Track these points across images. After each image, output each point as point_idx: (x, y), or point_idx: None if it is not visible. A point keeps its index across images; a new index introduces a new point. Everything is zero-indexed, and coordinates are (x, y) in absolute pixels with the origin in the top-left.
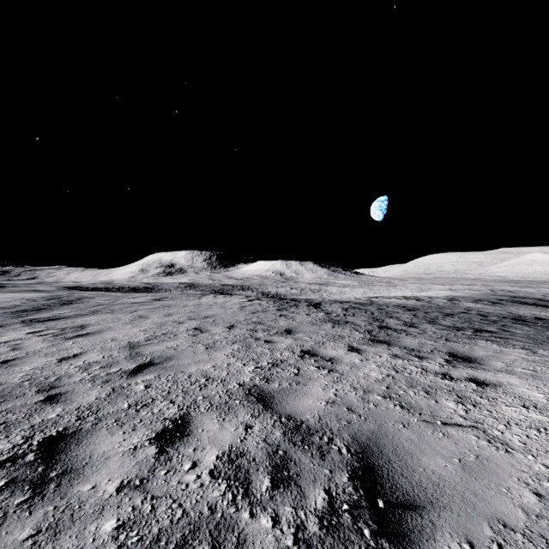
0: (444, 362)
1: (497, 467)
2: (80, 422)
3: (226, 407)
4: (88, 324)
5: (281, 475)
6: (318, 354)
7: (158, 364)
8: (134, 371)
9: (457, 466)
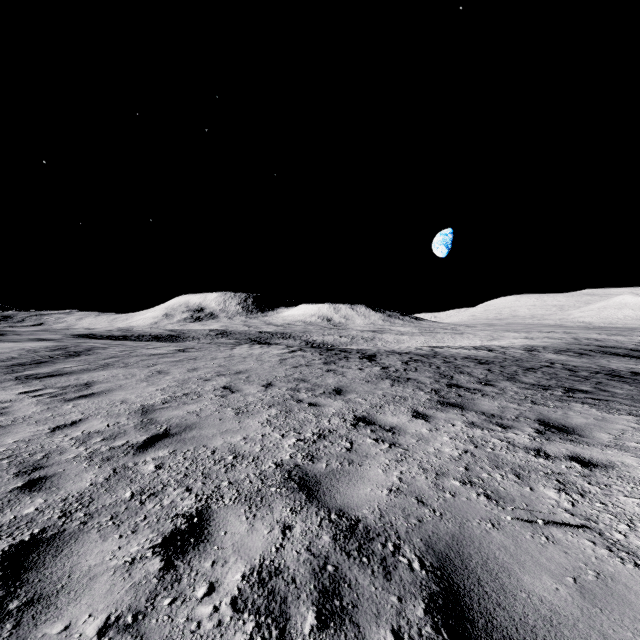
0: (535, 433)
1: (627, 591)
2: (64, 520)
3: (257, 497)
4: (95, 382)
5: (331, 606)
6: (376, 422)
7: (175, 435)
8: (143, 445)
9: (573, 589)
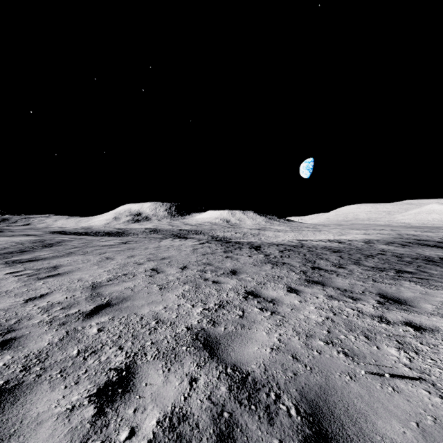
0: (377, 304)
1: None
2: (24, 373)
3: (172, 354)
4: (61, 265)
5: None
6: (261, 295)
7: (114, 305)
8: (91, 313)
9: (417, 432)
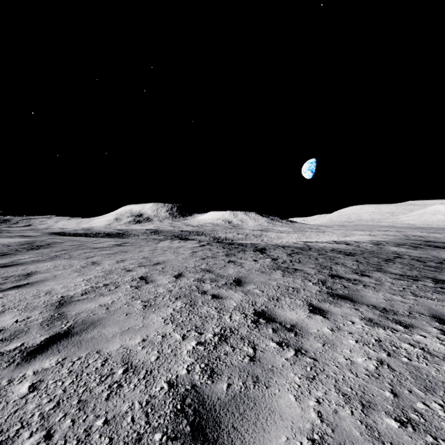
0: (443, 335)
1: None
2: None
3: None
4: (37, 272)
5: None
6: (275, 318)
7: (75, 334)
8: (35, 350)
9: None
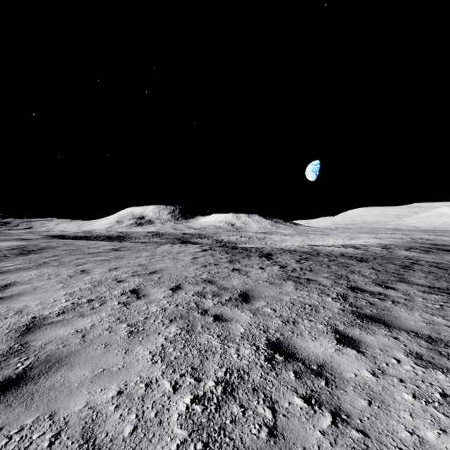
0: None
1: None
2: None
3: None
4: (16, 283)
5: None
6: (296, 353)
7: (29, 381)
8: None
9: None
